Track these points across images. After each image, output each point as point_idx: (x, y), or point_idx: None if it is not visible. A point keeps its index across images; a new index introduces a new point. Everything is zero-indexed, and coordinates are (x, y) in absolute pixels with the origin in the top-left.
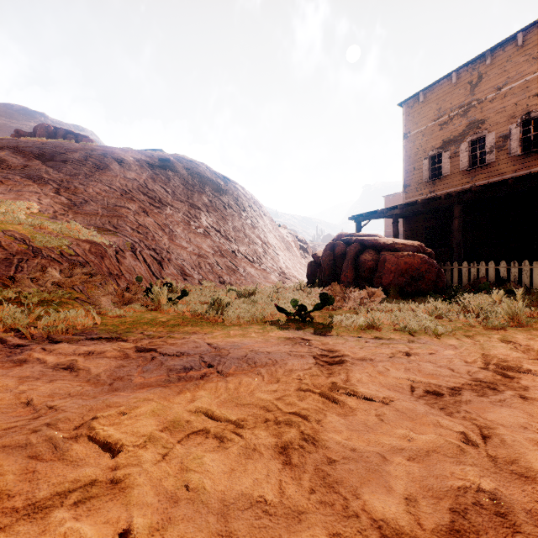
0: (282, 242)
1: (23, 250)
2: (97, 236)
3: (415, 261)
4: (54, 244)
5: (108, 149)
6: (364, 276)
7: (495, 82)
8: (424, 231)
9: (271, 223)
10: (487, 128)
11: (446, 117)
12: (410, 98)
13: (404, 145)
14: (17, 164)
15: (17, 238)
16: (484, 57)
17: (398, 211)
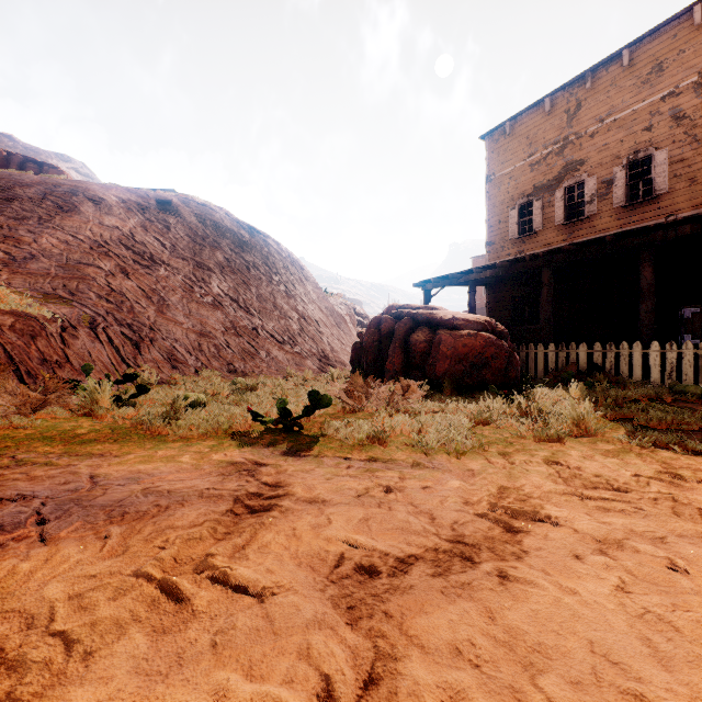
0: (331, 316)
1: None
2: (34, 306)
3: (477, 342)
4: None
5: (82, 184)
6: (415, 363)
7: (597, 112)
8: (511, 303)
9: (316, 290)
10: (588, 170)
11: (538, 155)
12: (495, 130)
13: (488, 191)
14: None
15: None
16: (584, 79)
17: (475, 276)
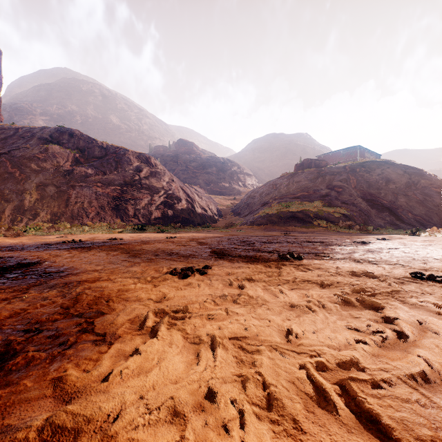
0: None
1: (334, 217)
2: (345, 211)
3: None
4: (339, 215)
5: (337, 168)
6: None
7: None
8: None
9: None
10: None
11: None
12: None
13: None
14: (308, 185)
15: (331, 214)
16: None
17: None
